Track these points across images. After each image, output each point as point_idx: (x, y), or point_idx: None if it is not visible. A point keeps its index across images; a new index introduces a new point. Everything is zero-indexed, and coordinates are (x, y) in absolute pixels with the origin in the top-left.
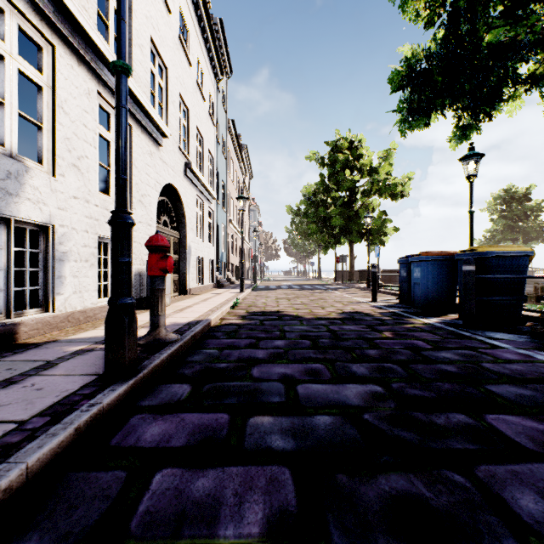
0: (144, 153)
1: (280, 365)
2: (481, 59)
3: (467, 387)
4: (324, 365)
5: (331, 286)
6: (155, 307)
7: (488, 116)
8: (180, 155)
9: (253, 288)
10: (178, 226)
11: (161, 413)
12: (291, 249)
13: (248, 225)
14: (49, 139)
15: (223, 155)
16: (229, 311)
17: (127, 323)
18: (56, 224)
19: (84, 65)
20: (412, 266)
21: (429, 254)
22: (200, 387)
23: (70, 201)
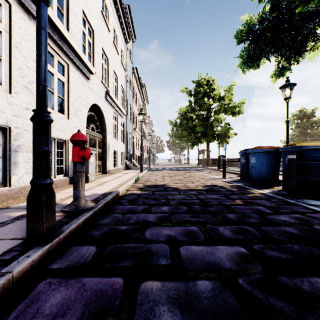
0: (77, 83)
1: (166, 228)
2: (295, 21)
3: (312, 248)
4: (198, 227)
5: (196, 168)
6: (76, 184)
7: (296, 61)
8: (102, 86)
9: (148, 169)
10: (101, 131)
11: (66, 277)
12: (171, 146)
13: (146, 132)
14: (7, 68)
15: (130, 89)
16: (132, 184)
17: (44, 199)
18: (12, 126)
19: (34, 20)
20: (250, 156)
21: (261, 148)
22: (103, 248)
23: (22, 111)
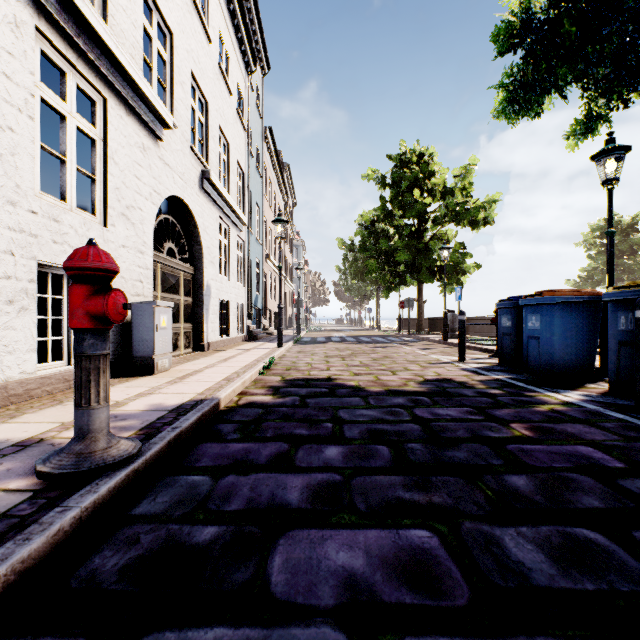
0: (130, 145)
1: (336, 535)
2: None
3: None
4: (436, 531)
5: (396, 339)
6: (81, 392)
7: (624, 101)
8: (193, 159)
9: (296, 341)
10: (192, 258)
11: None
12: (343, 292)
13: (291, 263)
14: None
15: (258, 172)
16: (257, 378)
17: None
18: None
19: None
20: (525, 312)
21: (556, 294)
22: None
23: None
